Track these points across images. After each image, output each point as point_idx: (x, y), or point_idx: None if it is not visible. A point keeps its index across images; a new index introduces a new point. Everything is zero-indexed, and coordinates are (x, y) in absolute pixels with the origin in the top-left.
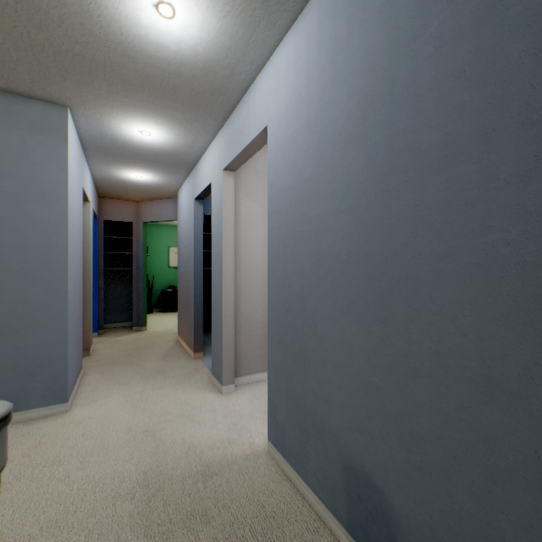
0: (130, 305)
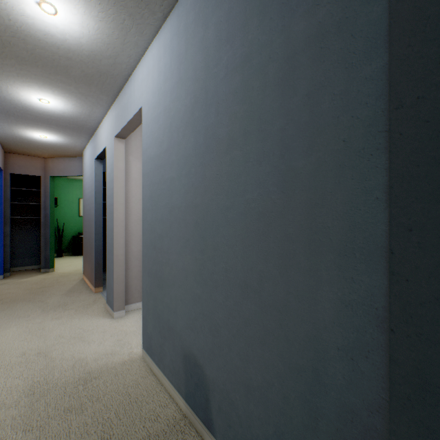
0: (39, 250)
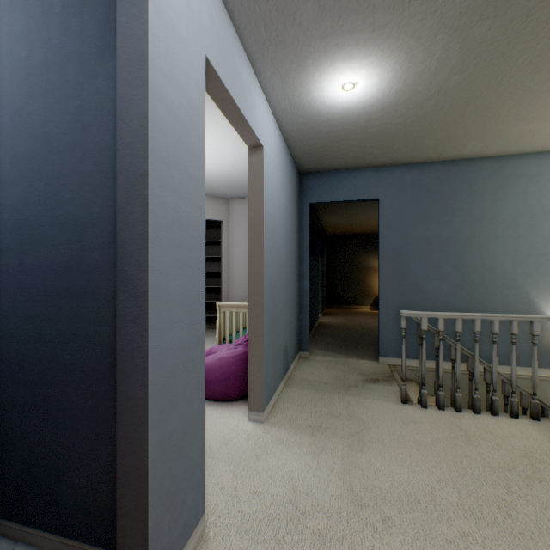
0: None
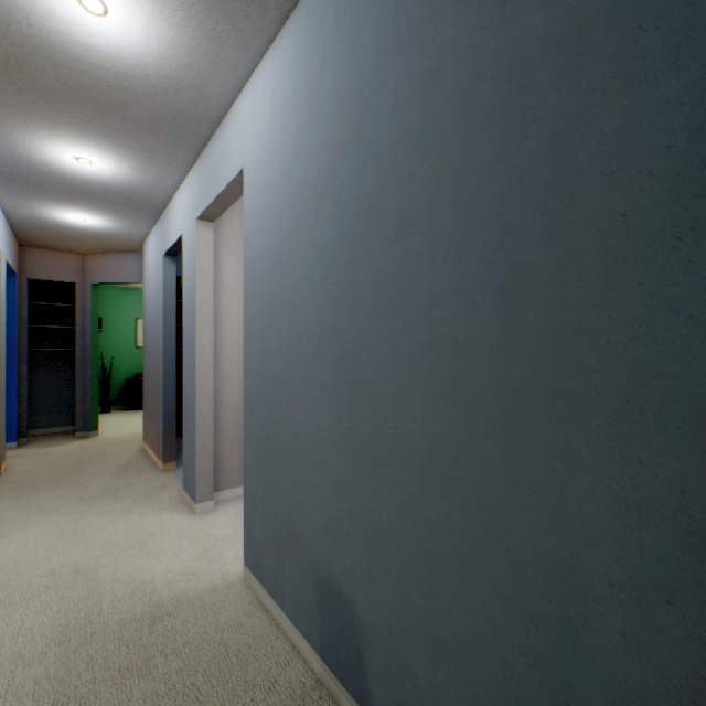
0: (73, 401)
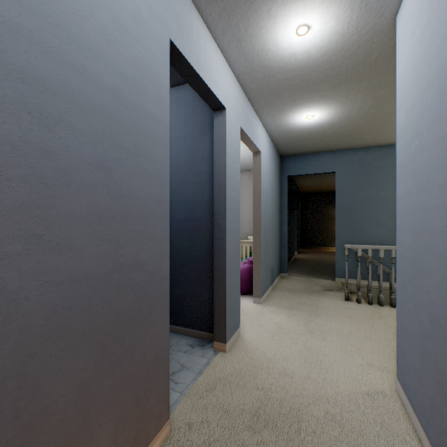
0: None
